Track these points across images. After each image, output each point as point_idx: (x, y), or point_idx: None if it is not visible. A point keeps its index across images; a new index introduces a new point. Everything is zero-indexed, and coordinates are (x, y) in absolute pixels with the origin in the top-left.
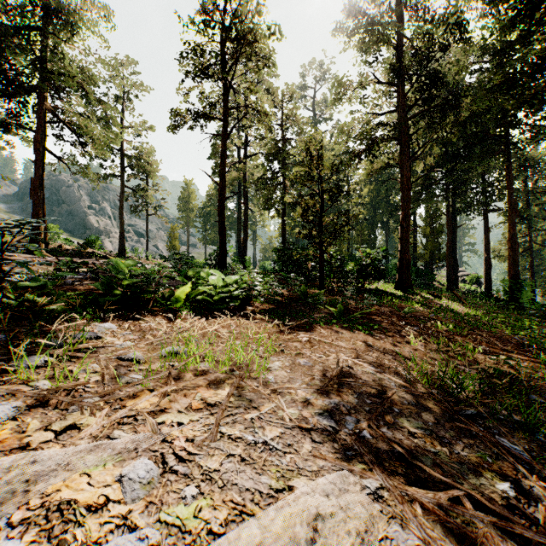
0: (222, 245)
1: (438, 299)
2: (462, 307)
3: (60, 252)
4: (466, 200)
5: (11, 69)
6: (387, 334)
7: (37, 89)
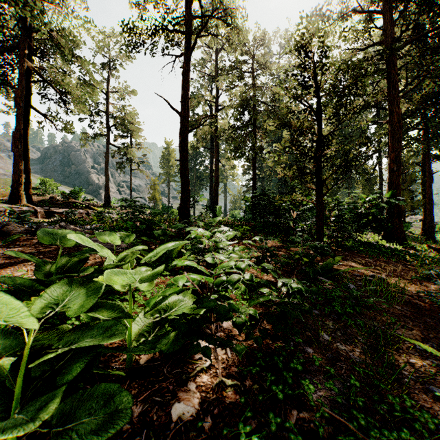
0: (183, 189)
1: None
2: None
3: (50, 202)
4: None
5: None
6: None
7: (18, 47)
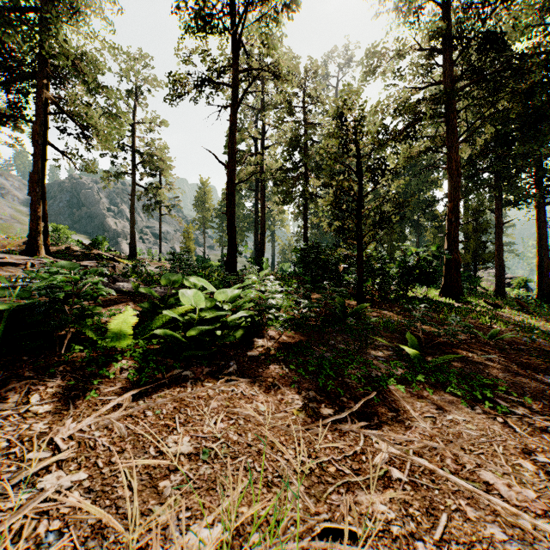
0: (231, 242)
1: (502, 310)
2: (535, 320)
3: (67, 253)
4: (518, 192)
5: (10, 56)
6: (527, 406)
7: (36, 76)
